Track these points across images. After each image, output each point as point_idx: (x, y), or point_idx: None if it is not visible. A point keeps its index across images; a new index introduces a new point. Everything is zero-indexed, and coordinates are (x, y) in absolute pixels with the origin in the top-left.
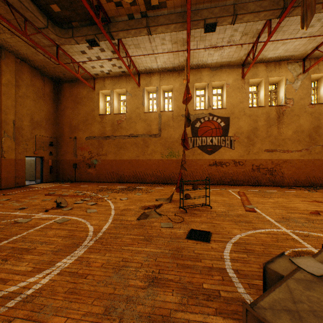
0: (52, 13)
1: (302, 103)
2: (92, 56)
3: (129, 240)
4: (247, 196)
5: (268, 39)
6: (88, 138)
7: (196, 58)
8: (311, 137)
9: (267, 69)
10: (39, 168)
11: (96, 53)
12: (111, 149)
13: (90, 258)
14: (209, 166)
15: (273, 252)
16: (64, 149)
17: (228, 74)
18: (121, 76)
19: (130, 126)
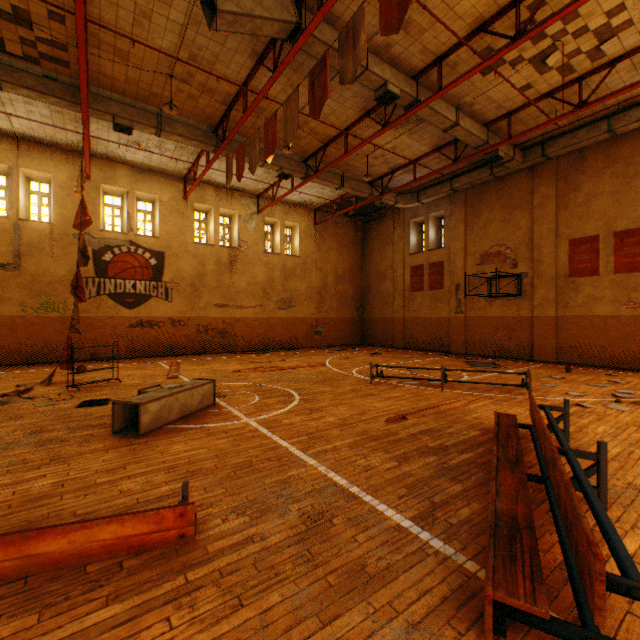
0: None
1: (257, 249)
2: None
3: None
4: (181, 366)
5: (207, 169)
6: None
7: (103, 145)
8: (266, 291)
9: (218, 195)
10: None
11: None
12: None
13: None
14: (131, 328)
15: None
16: None
17: (163, 187)
18: None
19: None
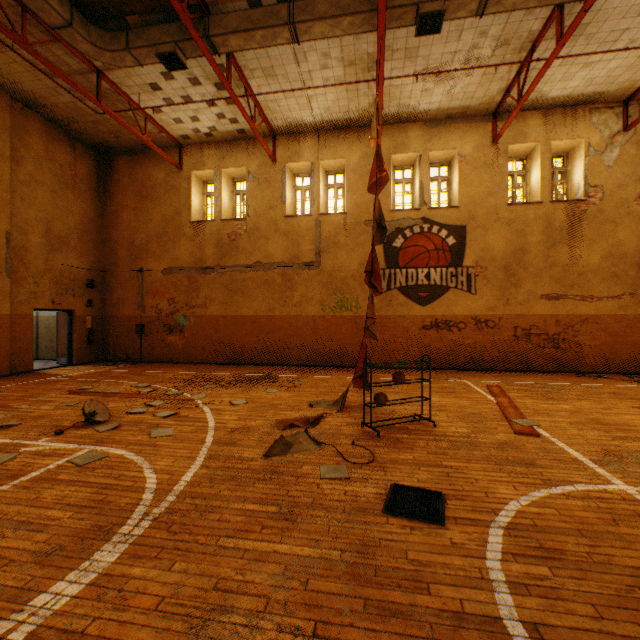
0: None
1: (621, 196)
2: (174, 95)
3: (241, 519)
4: (508, 395)
5: (556, 51)
6: (167, 270)
7: (395, 99)
8: None
9: (546, 123)
10: (64, 335)
11: (182, 89)
12: (215, 294)
13: (129, 577)
14: (423, 330)
15: (616, 559)
16: (119, 294)
17: (463, 135)
18: (236, 141)
19: (257, 245)
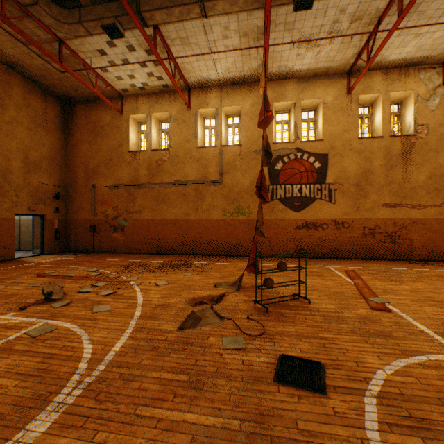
0: None
1: (441, 132)
2: (116, 59)
3: (157, 388)
4: (361, 278)
5: (397, 23)
6: (112, 186)
7: (276, 61)
8: None
9: (386, 79)
10: (38, 233)
11: (122, 54)
12: (147, 204)
13: None
14: (297, 230)
15: None
16: (78, 204)
17: (326, 88)
18: (162, 93)
19: (176, 168)
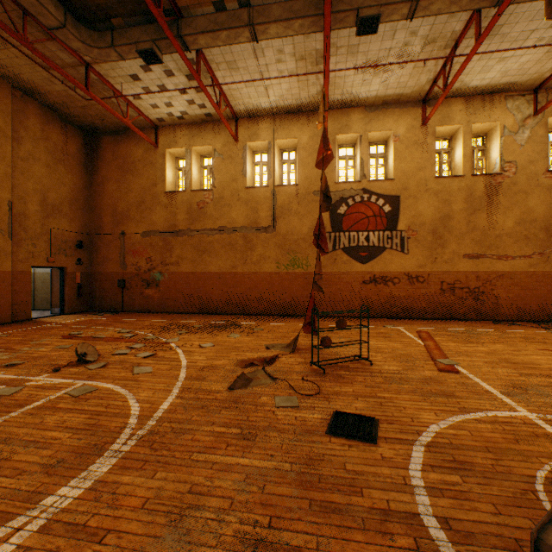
0: (74, 1)
1: (532, 170)
2: (151, 84)
3: (210, 439)
4: (435, 339)
5: (475, 48)
6: (145, 233)
7: (339, 88)
8: (549, 231)
9: (468, 108)
10: (57, 288)
11: (158, 79)
12: (186, 254)
13: (120, 483)
14: (363, 285)
15: (515, 469)
16: (104, 254)
17: (397, 119)
18: (204, 123)
19: (221, 212)
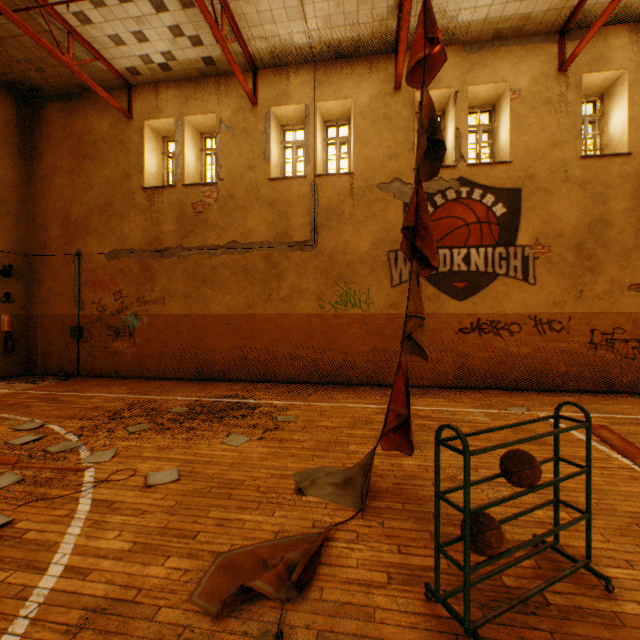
0: None
1: None
2: None
3: None
4: None
5: None
6: (112, 253)
7: None
8: None
9: (637, 42)
10: None
11: None
12: (176, 286)
13: None
14: (460, 335)
15: None
16: (49, 286)
17: (516, 63)
18: (204, 78)
19: (231, 219)
